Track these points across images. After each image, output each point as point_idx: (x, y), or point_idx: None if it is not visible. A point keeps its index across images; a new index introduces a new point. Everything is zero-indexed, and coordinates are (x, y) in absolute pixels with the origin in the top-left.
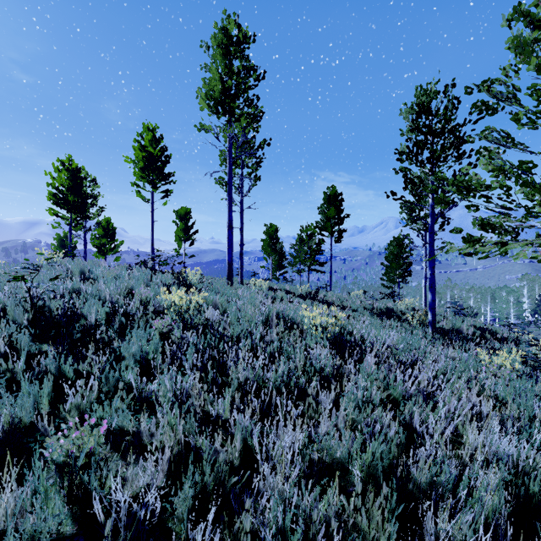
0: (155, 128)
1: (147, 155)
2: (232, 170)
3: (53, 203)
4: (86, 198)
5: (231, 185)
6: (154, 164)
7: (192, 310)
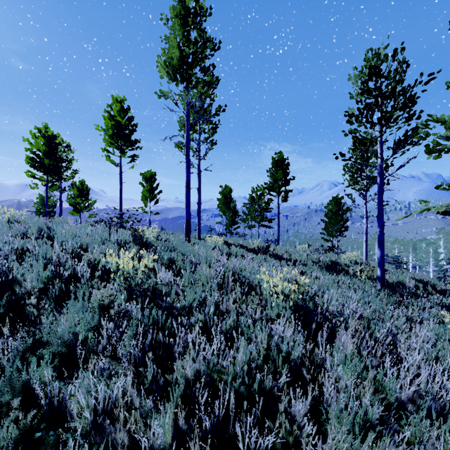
0: (123, 100)
1: (116, 123)
2: (189, 134)
3: (31, 166)
4: (61, 161)
5: (188, 148)
6: (122, 132)
7: (139, 276)
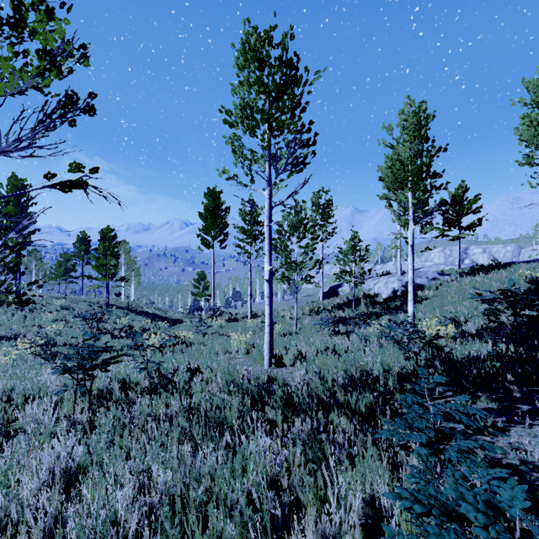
0: None
1: None
2: None
3: None
4: None
5: None
6: None
7: None
